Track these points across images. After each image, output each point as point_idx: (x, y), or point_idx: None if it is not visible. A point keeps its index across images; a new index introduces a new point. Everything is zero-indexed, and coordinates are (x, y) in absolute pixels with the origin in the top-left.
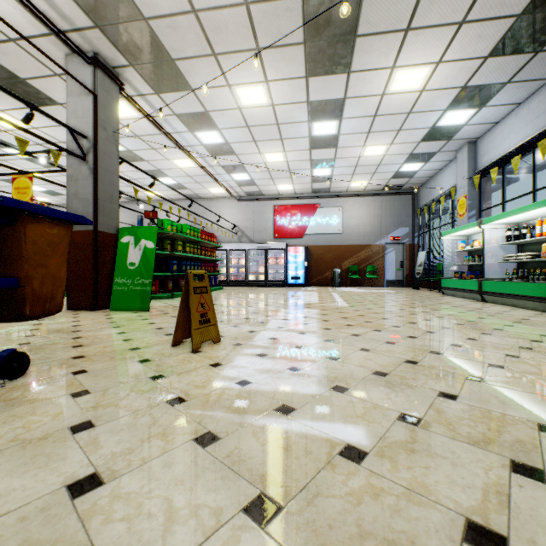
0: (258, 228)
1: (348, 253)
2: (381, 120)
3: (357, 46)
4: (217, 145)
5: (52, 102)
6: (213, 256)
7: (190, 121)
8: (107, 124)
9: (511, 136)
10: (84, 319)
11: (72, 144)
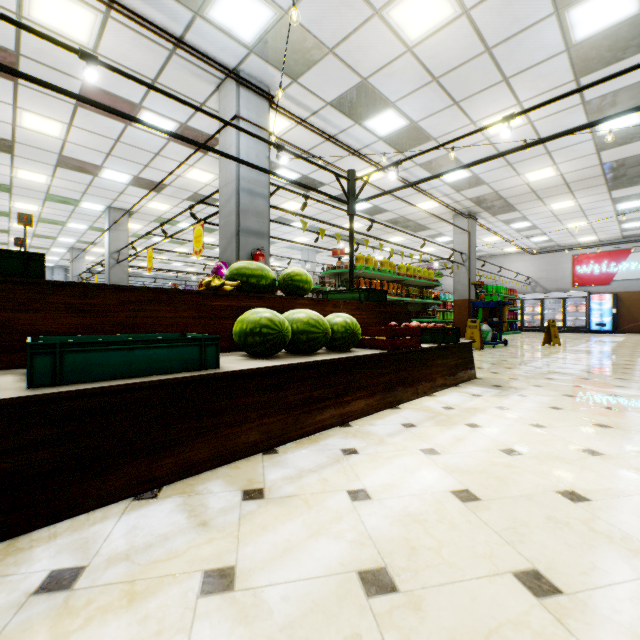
0: (553, 278)
1: None
2: None
3: None
4: (524, 227)
5: (428, 229)
6: (515, 307)
7: (509, 221)
8: (472, 244)
9: None
10: None
11: (456, 258)
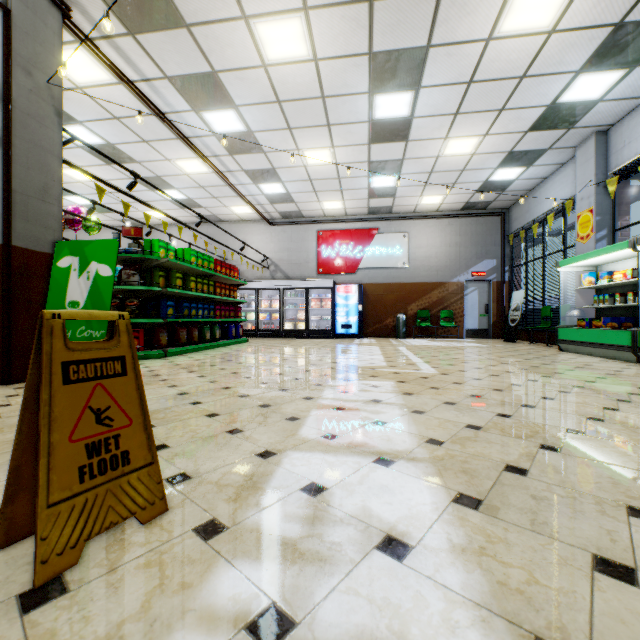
0: (296, 260)
1: (416, 294)
2: (478, 91)
3: None
4: (236, 135)
5: None
6: (234, 296)
7: (191, 91)
8: (35, 67)
9: None
10: None
11: None
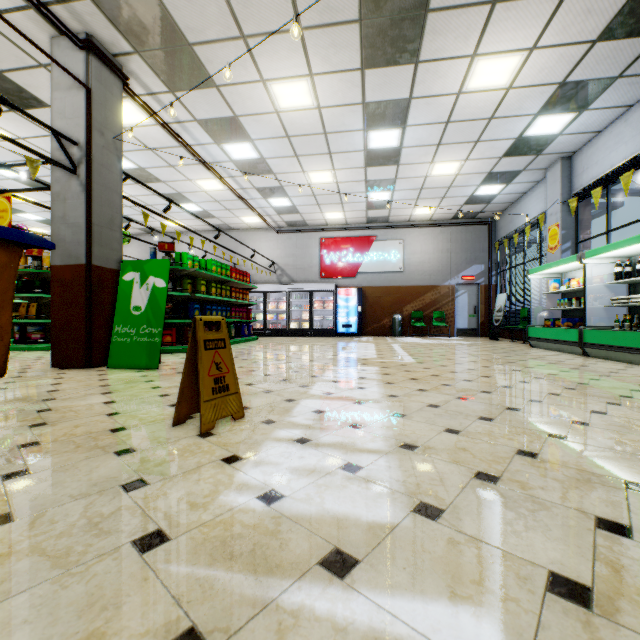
0: (301, 265)
1: (411, 296)
2: (455, 128)
3: (428, 25)
4: (251, 161)
5: (39, 104)
6: (246, 299)
7: (215, 129)
8: (106, 128)
9: (619, 147)
10: (69, 381)
11: (59, 153)
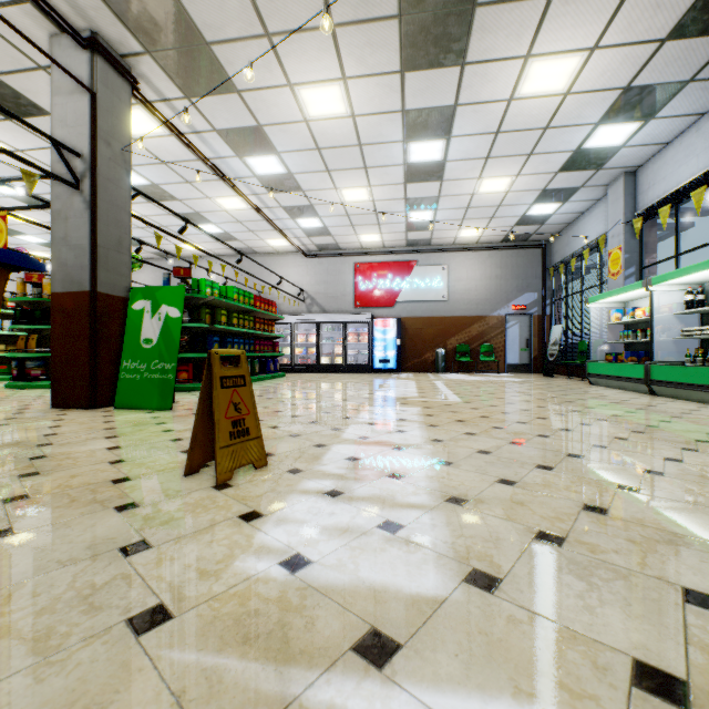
0: (333, 293)
1: (455, 328)
2: (506, 140)
3: (476, 21)
4: (277, 177)
5: (39, 111)
6: (272, 331)
7: (237, 141)
8: (113, 138)
9: (689, 160)
10: (69, 423)
11: (60, 166)
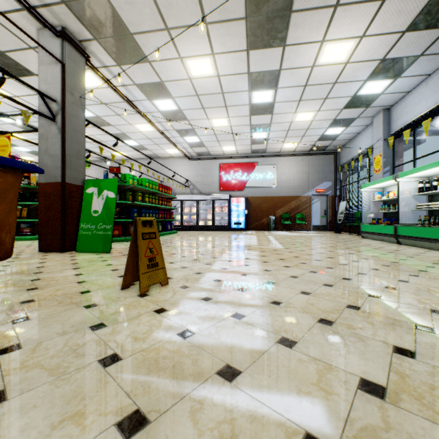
0: (206, 182)
1: (281, 203)
2: (311, 90)
3: (291, 21)
4: (172, 112)
5: (29, 73)
6: (169, 205)
7: (148, 90)
8: (74, 90)
9: (421, 102)
10: (50, 260)
11: (43, 107)
